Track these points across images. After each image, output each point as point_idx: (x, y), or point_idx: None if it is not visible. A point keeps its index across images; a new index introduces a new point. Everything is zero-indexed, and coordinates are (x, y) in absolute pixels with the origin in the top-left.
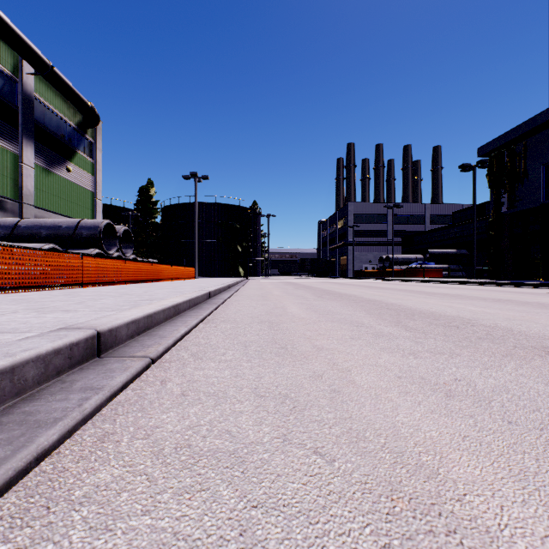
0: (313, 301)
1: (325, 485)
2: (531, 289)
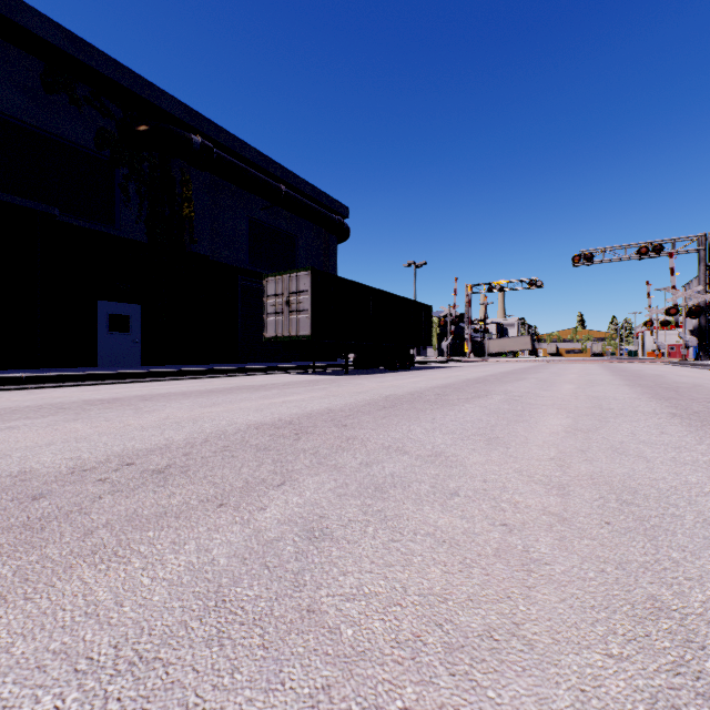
0: (709, 382)
1: (705, 373)
2: (254, 377)
